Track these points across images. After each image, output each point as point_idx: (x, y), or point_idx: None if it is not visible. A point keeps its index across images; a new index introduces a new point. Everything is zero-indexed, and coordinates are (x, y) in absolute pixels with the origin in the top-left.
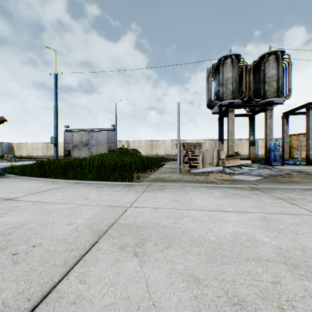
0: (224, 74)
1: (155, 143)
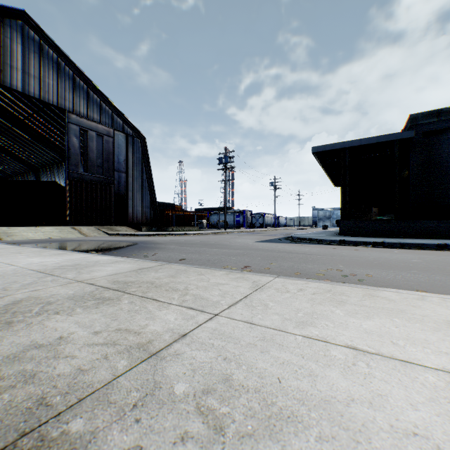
0: None
1: None
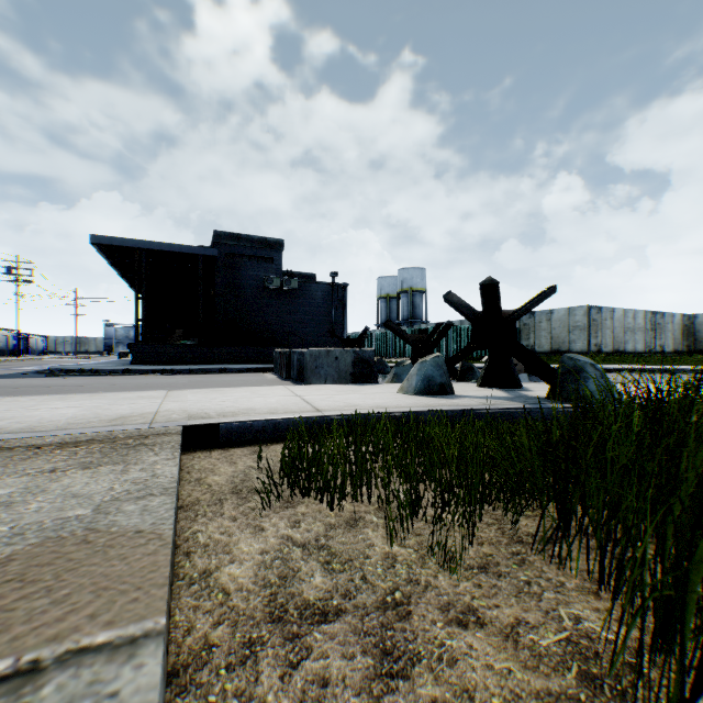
0: None
1: None
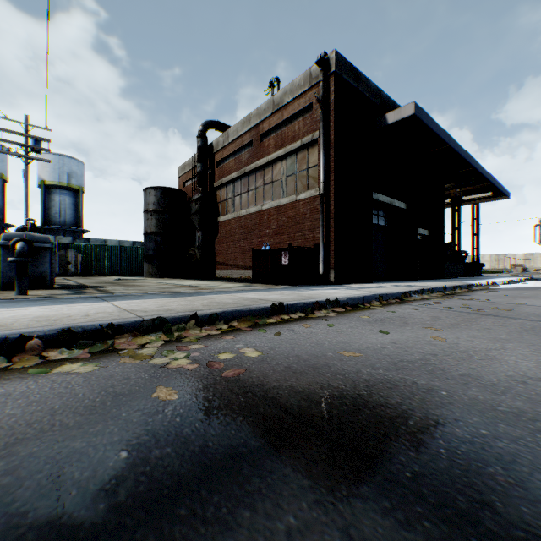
0: (540, 230)
1: (502, 257)
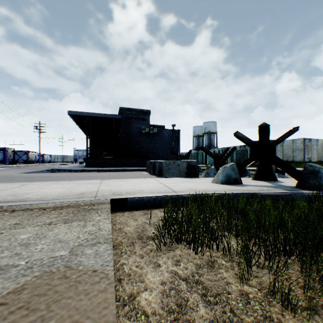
0: None
1: None
